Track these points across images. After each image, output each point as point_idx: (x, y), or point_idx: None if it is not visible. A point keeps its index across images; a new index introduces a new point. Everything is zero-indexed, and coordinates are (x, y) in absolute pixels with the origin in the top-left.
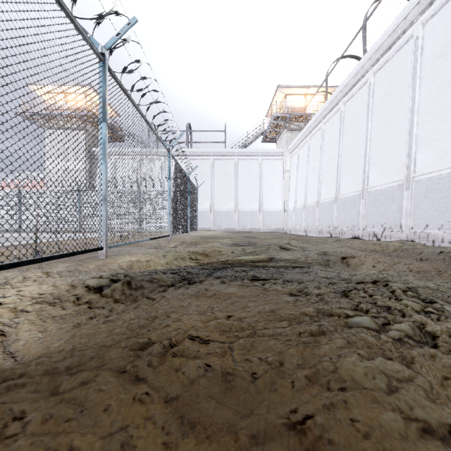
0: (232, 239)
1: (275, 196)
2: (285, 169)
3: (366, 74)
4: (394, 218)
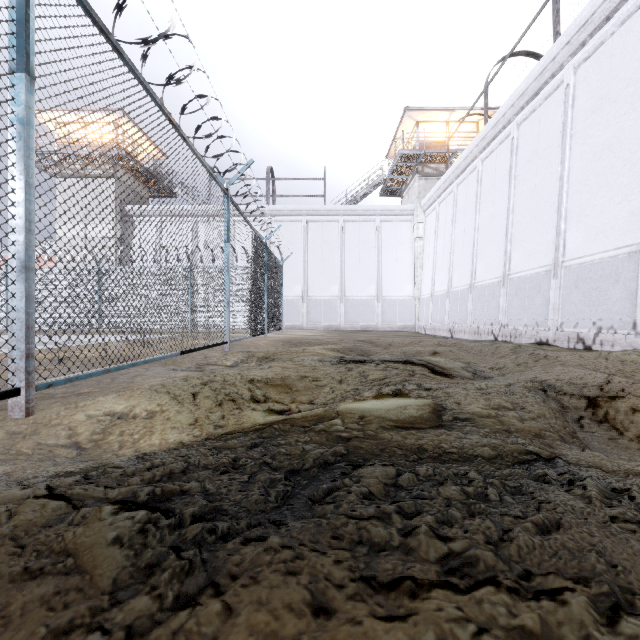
0: (337, 346)
1: (401, 276)
2: (417, 235)
3: (560, 71)
4: (619, 311)
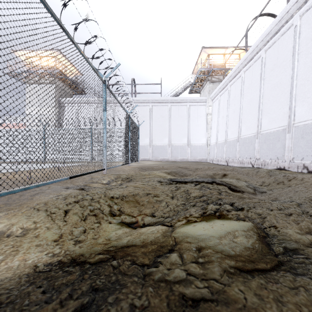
0: (168, 171)
1: (200, 133)
2: (208, 112)
3: (291, 18)
4: None
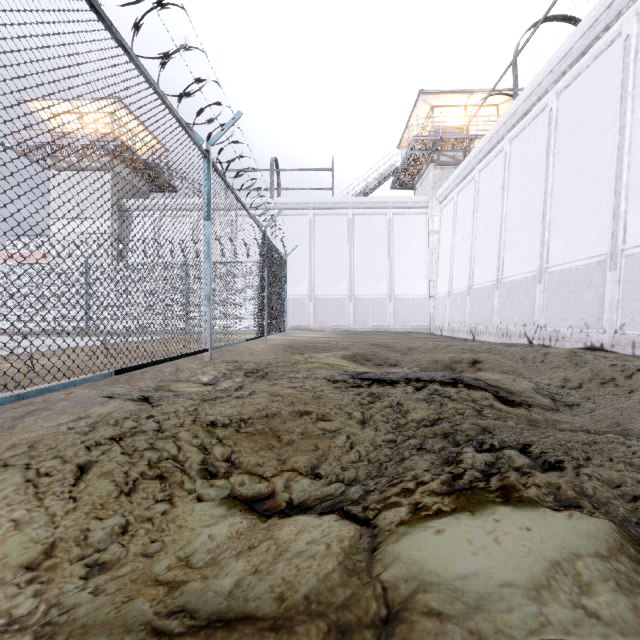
0: (349, 353)
1: (415, 273)
2: (432, 229)
3: (617, 21)
4: None
